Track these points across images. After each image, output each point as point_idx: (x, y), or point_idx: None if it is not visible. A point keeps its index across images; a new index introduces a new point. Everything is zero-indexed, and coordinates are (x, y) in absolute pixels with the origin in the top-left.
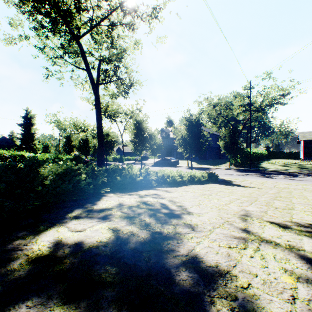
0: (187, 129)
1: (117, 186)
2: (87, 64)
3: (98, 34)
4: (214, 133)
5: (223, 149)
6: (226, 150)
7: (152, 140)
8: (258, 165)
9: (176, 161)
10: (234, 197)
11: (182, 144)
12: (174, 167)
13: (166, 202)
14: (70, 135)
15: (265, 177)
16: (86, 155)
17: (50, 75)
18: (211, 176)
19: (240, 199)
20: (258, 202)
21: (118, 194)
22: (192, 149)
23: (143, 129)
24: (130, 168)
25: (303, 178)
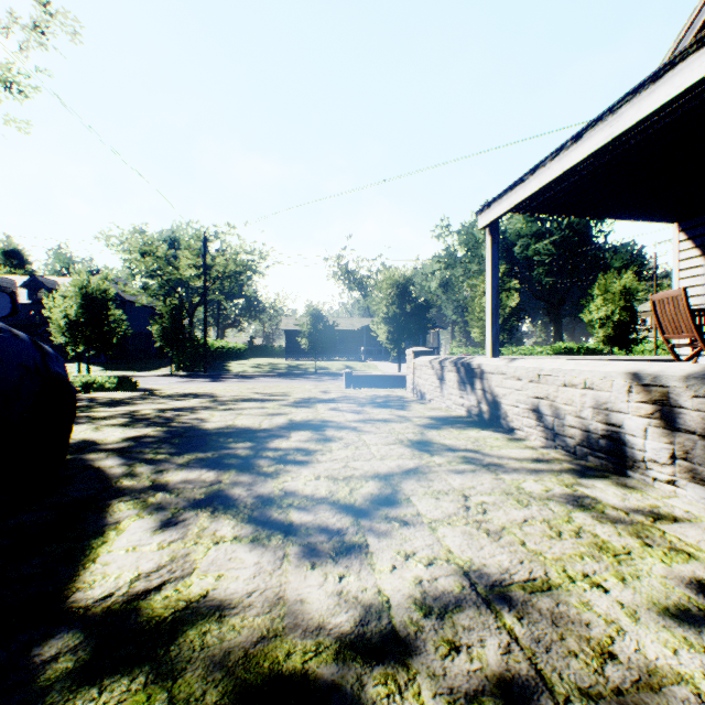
0: (81, 304)
1: None
2: None
3: None
4: (147, 305)
5: (160, 340)
6: (166, 343)
7: None
8: (222, 368)
9: None
10: None
11: (68, 330)
12: None
13: None
14: None
15: (215, 382)
16: None
17: None
18: (126, 382)
19: None
20: None
21: None
22: (91, 341)
23: None
24: None
25: (259, 380)
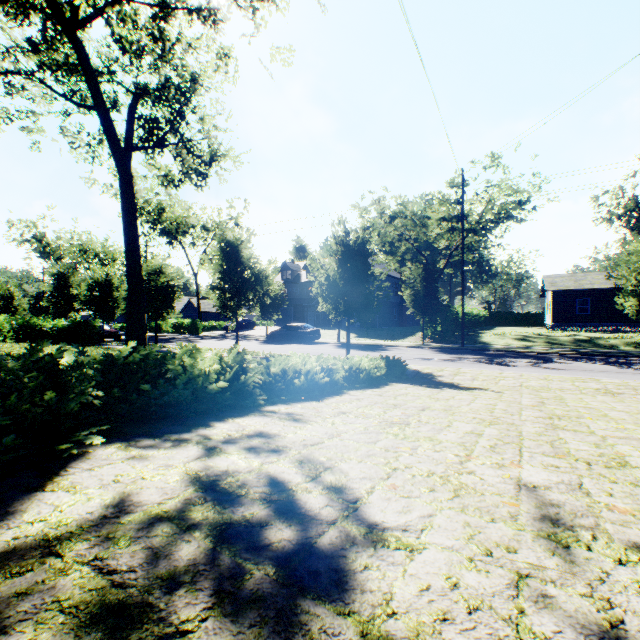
0: (340, 263)
1: (145, 412)
2: (97, 95)
3: (123, 20)
4: (390, 275)
5: (410, 306)
6: (417, 309)
7: (262, 285)
8: (475, 339)
9: (315, 331)
10: (466, 428)
11: (327, 295)
12: (311, 344)
13: (289, 470)
14: (68, 271)
15: (497, 364)
16: (106, 319)
17: (3, 118)
18: (394, 365)
19: (483, 433)
20: (529, 441)
21: (138, 443)
22: (349, 307)
23: (242, 261)
24: (187, 358)
25: (565, 364)
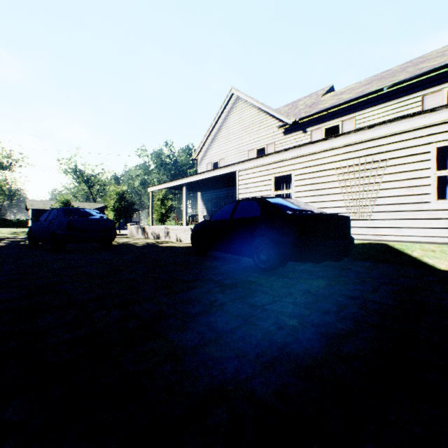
0: None
1: None
2: None
3: None
4: None
5: None
6: None
7: None
8: None
9: None
10: None
11: None
12: None
13: None
14: None
15: None
16: None
17: None
18: None
19: None
20: None
21: None
22: None
23: None
24: None
25: None
